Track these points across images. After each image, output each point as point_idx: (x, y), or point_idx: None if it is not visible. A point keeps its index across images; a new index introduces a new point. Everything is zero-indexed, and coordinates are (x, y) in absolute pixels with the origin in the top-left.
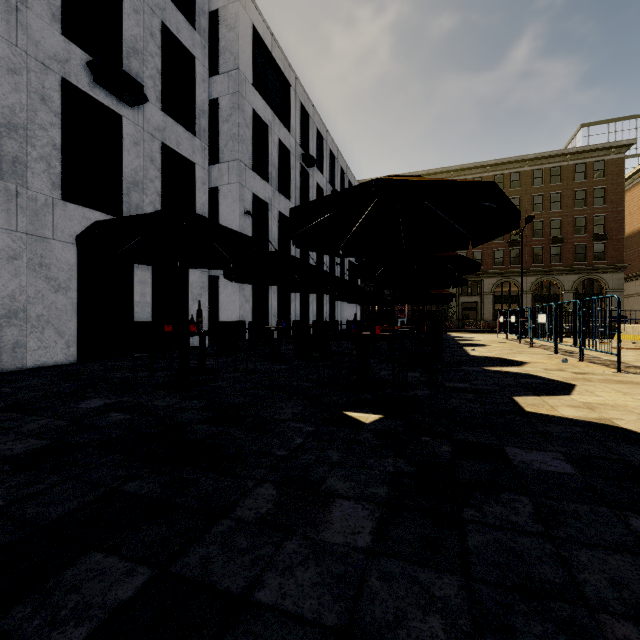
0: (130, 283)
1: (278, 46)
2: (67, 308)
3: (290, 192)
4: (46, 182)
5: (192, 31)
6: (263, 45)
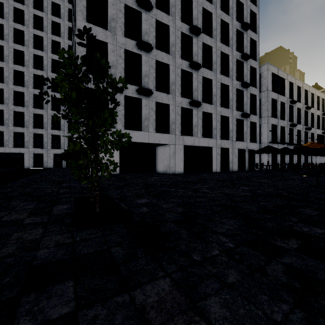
0: (244, 155)
1: (280, 70)
2: (236, 161)
3: (284, 117)
4: (234, 138)
5: (255, 89)
6: (274, 74)
